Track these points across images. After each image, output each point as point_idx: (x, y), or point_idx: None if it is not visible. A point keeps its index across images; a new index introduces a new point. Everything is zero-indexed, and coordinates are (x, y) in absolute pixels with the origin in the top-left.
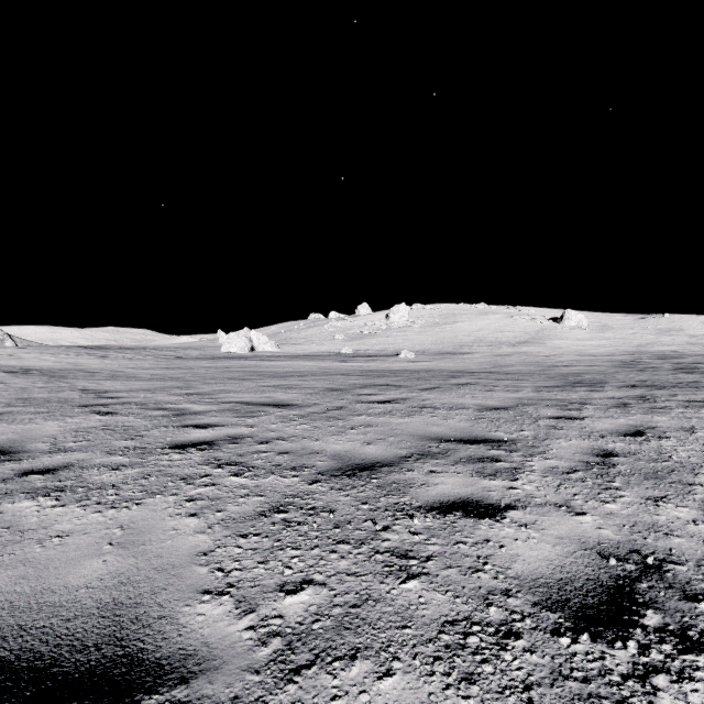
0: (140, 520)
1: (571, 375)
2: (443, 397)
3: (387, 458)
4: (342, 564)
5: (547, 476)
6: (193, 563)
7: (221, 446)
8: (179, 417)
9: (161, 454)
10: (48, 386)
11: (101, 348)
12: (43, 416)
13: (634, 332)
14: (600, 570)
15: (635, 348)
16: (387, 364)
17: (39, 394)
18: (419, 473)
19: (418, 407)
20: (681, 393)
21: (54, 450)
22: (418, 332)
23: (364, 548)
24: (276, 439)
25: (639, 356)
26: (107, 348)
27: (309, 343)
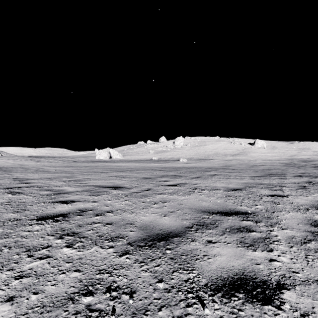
0: None
1: (265, 170)
2: (205, 182)
3: (177, 228)
4: None
5: (292, 247)
6: None
7: (70, 217)
8: (56, 195)
9: (27, 225)
10: None
11: (39, 157)
12: None
13: (287, 150)
14: None
15: (289, 157)
16: (174, 164)
17: None
18: (200, 243)
19: (192, 189)
20: None
21: None
22: (188, 150)
23: None
24: (107, 212)
25: (293, 161)
26: (41, 157)
27: (137, 155)
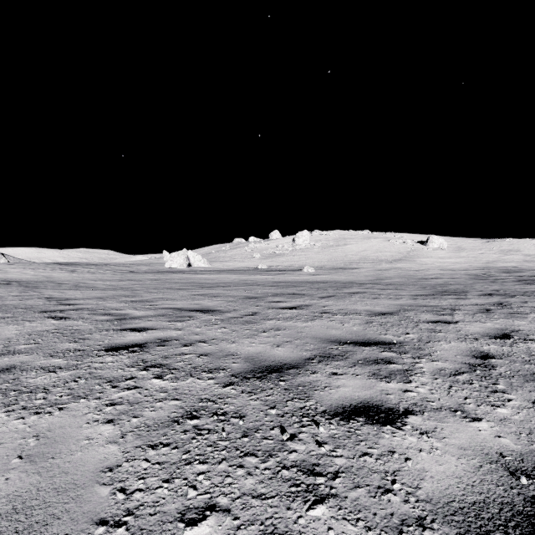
0: (57, 428)
1: (438, 286)
2: (339, 304)
3: (294, 360)
4: (248, 483)
5: (437, 378)
6: (96, 482)
7: (150, 348)
8: (121, 321)
9: (96, 356)
10: (21, 295)
11: (72, 264)
12: (7, 320)
13: (482, 252)
14: (512, 490)
15: (484, 264)
16: (293, 277)
17: (11, 301)
18: (322, 375)
19: (319, 312)
20: (530, 300)
21: (4, 352)
22: (317, 252)
23: (271, 461)
24: (199, 341)
25: (488, 271)
26: (76, 264)
27: (233, 261)
